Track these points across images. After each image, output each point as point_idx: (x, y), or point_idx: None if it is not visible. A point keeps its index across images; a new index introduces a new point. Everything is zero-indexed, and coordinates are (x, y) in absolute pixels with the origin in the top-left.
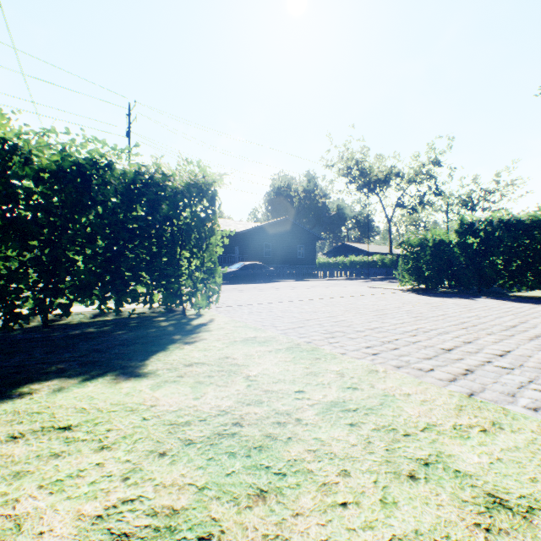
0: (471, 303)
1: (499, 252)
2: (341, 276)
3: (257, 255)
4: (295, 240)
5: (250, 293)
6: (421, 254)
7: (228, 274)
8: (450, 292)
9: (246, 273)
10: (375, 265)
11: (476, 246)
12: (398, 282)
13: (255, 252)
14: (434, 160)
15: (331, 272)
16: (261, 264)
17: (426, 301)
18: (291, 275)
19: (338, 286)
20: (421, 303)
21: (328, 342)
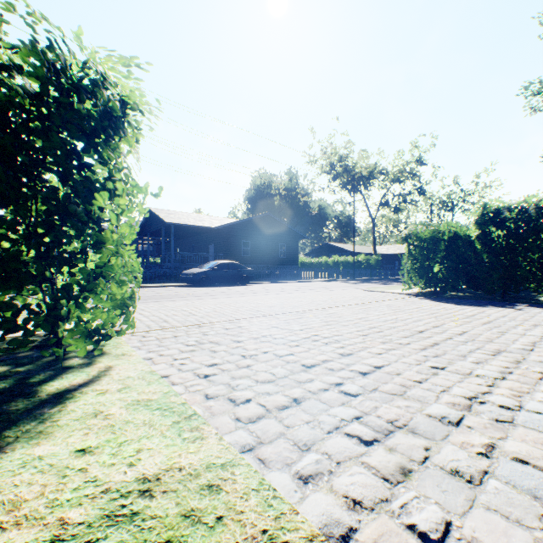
0: (525, 315)
1: (536, 246)
2: (326, 277)
3: (234, 254)
4: (276, 238)
5: (217, 301)
6: (430, 251)
7: (197, 275)
8: (465, 296)
9: (219, 274)
10: (360, 265)
11: (503, 239)
12: (390, 284)
13: (232, 250)
14: (418, 158)
15: (315, 273)
16: (237, 263)
17: (460, 312)
18: (272, 277)
19: (328, 289)
20: (458, 315)
21: (416, 537)
